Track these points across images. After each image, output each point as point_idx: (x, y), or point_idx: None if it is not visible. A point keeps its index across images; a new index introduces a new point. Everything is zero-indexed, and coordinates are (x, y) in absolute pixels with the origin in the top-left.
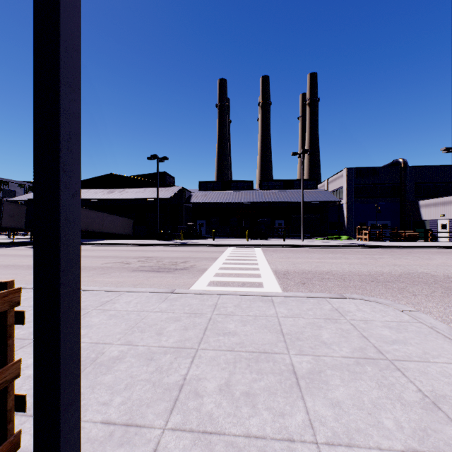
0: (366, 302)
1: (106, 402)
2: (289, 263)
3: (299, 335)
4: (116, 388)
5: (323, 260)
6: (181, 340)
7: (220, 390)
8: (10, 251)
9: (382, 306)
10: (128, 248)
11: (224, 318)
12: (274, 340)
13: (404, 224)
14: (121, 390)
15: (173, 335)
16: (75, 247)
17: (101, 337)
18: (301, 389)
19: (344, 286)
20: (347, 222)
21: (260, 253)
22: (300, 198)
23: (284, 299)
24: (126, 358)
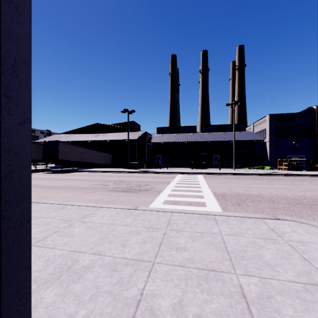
0: (299, 224)
1: (72, 313)
2: (225, 187)
3: (242, 253)
4: (82, 298)
5: (252, 185)
6: (140, 252)
7: (174, 311)
8: (33, 175)
9: (315, 228)
10: (107, 174)
11: (176, 234)
12: (220, 257)
13: (317, 157)
14: (86, 302)
15: (134, 247)
16: (22, 178)
17: (78, 246)
18: (253, 317)
19: (274, 207)
20: (270, 156)
21: (202, 179)
22: (232, 138)
23: (225, 218)
24: (94, 267)
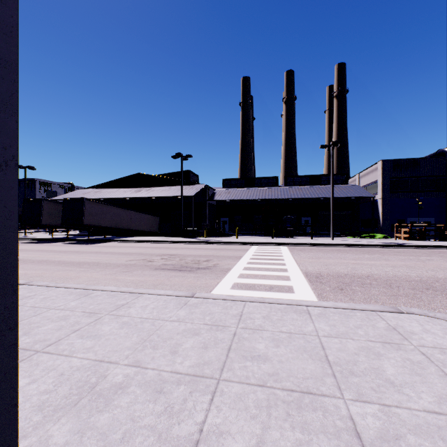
0: (432, 320)
1: None
2: (321, 264)
3: (351, 366)
4: (110, 437)
5: (359, 262)
6: (198, 363)
7: None
8: (48, 247)
9: None
10: (153, 245)
11: (252, 334)
12: (318, 372)
13: None
14: (116, 444)
15: (190, 355)
16: (2, 258)
17: (107, 353)
18: None
19: (392, 294)
20: (383, 219)
21: (287, 252)
22: (328, 193)
23: (322, 311)
24: (130, 387)
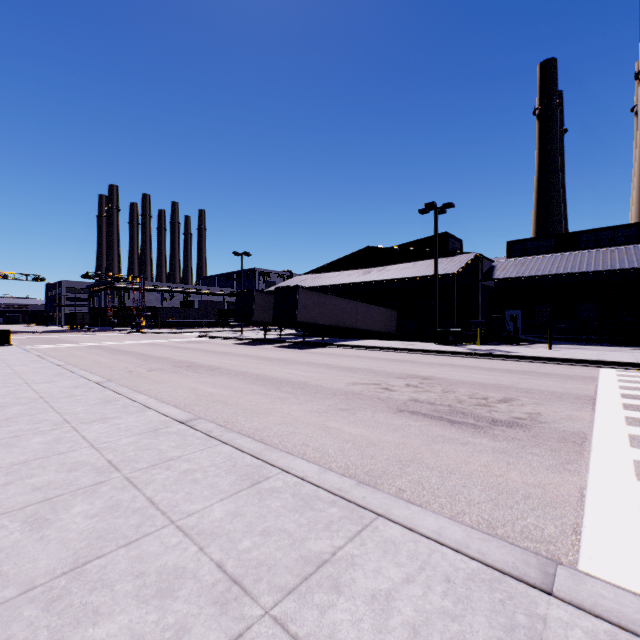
0: None
1: None
2: None
3: None
4: None
5: None
6: None
7: None
8: (256, 351)
9: None
10: (389, 355)
11: None
12: None
13: None
14: None
15: None
16: None
17: None
18: None
19: None
20: None
21: None
22: None
23: None
24: None
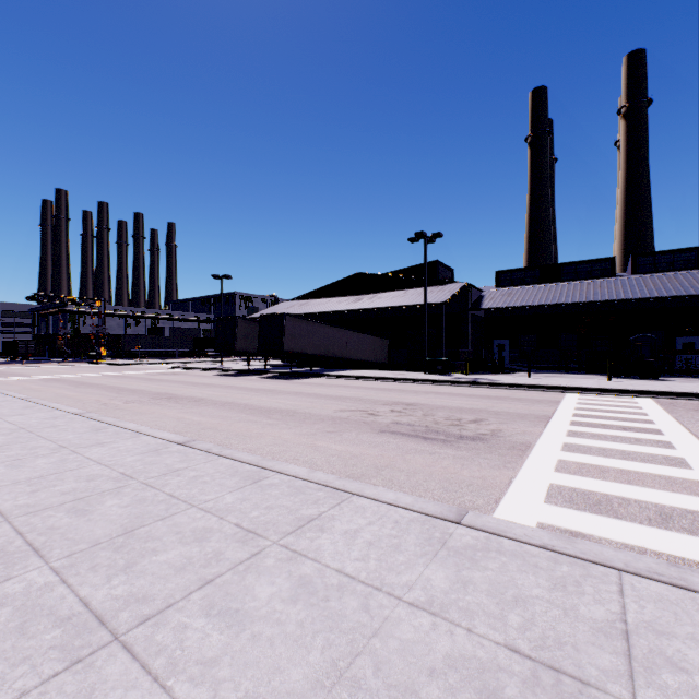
0: None
1: None
2: None
3: None
4: None
5: None
6: None
7: None
8: (240, 382)
9: None
10: (378, 384)
11: None
12: None
13: None
14: None
15: None
16: None
17: None
18: None
19: None
20: None
21: (661, 414)
22: None
23: None
24: None
